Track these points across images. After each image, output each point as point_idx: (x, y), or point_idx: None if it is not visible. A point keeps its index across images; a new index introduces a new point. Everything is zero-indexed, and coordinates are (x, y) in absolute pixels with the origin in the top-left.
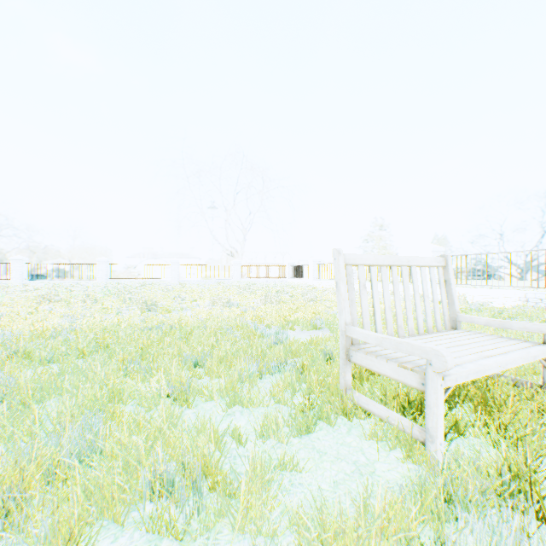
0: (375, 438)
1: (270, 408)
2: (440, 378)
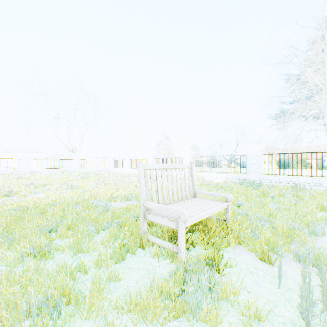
0: (157, 255)
1: (102, 250)
2: (184, 223)
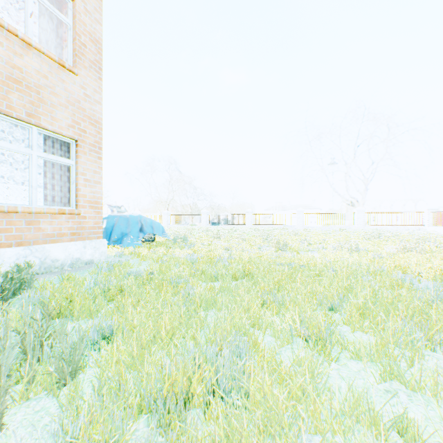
0: None
1: None
2: None
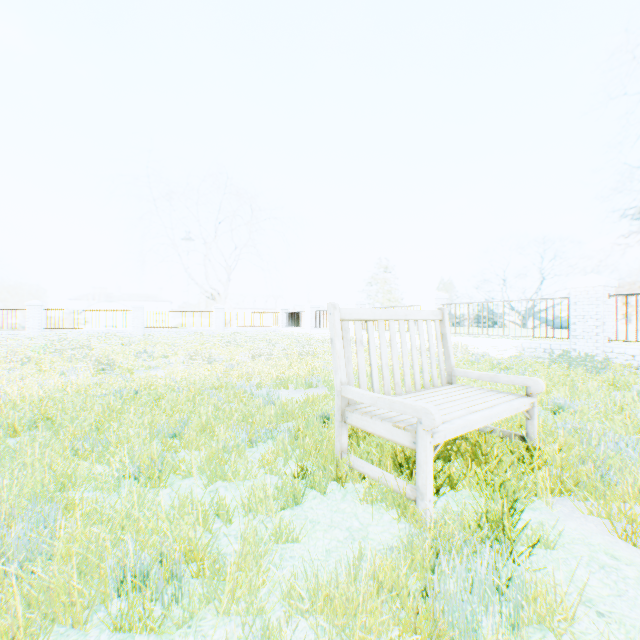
0: (370, 501)
1: (259, 480)
2: (430, 435)
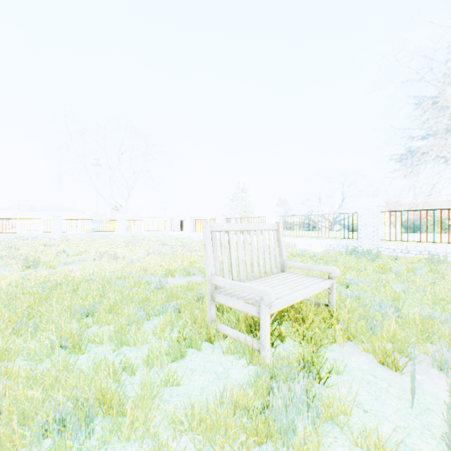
0: (230, 353)
1: (154, 343)
2: (268, 308)
